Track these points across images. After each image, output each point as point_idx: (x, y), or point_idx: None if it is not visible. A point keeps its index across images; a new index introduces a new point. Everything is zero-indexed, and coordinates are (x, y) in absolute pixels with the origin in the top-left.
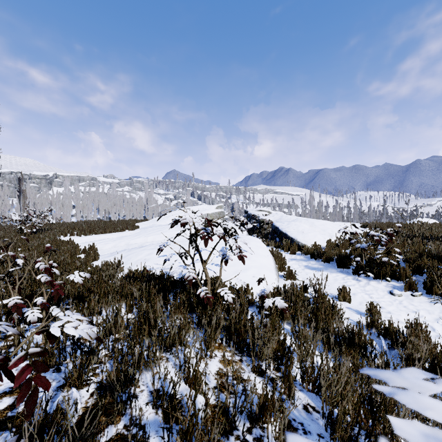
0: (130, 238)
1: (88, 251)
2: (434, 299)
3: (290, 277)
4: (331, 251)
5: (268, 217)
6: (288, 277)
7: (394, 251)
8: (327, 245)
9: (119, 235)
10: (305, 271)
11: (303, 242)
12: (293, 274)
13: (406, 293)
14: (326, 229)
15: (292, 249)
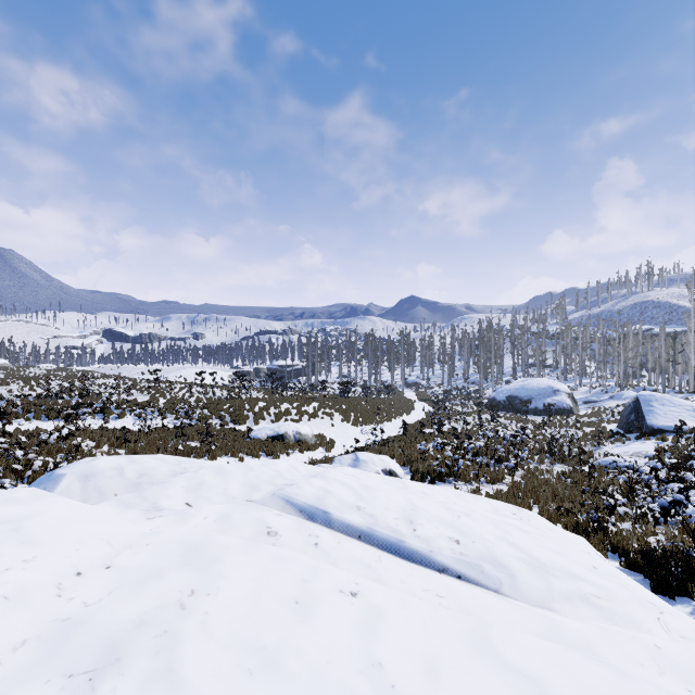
0: None
1: None
2: (39, 422)
3: None
4: None
5: None
6: None
7: (15, 404)
8: None
9: None
10: None
11: None
12: None
13: (26, 423)
14: None
15: None
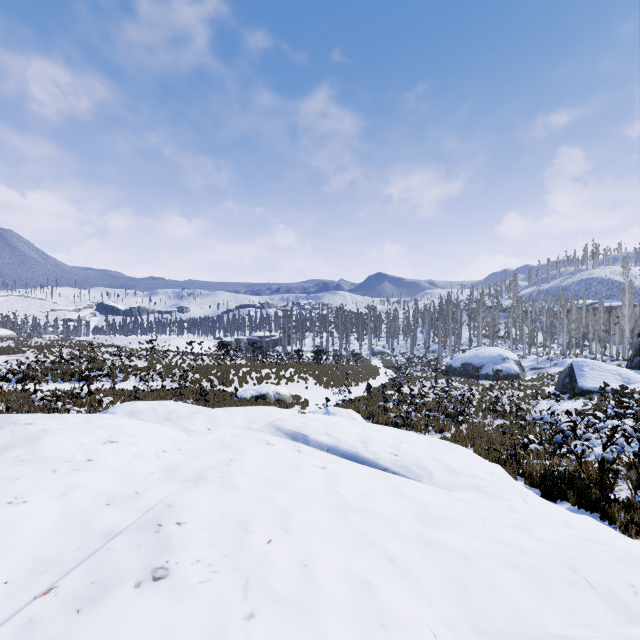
0: None
1: None
2: (56, 384)
3: None
4: None
5: None
6: None
7: (34, 369)
8: None
9: None
10: None
11: None
12: None
13: (45, 384)
14: None
15: None
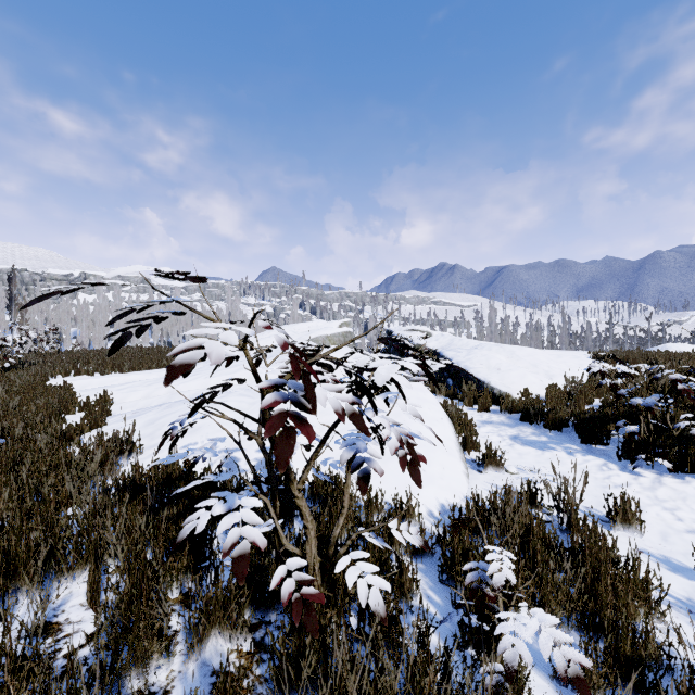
0: (179, 381)
1: (88, 408)
2: None
3: (491, 467)
4: (563, 408)
5: (429, 342)
6: (487, 465)
7: None
8: (549, 395)
9: (161, 375)
10: (516, 448)
11: (502, 388)
12: (497, 460)
13: None
14: (538, 363)
15: (482, 402)
